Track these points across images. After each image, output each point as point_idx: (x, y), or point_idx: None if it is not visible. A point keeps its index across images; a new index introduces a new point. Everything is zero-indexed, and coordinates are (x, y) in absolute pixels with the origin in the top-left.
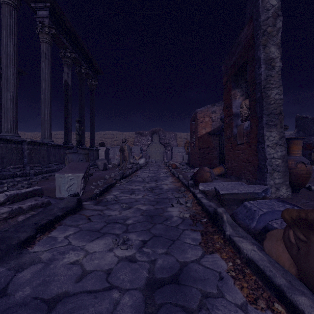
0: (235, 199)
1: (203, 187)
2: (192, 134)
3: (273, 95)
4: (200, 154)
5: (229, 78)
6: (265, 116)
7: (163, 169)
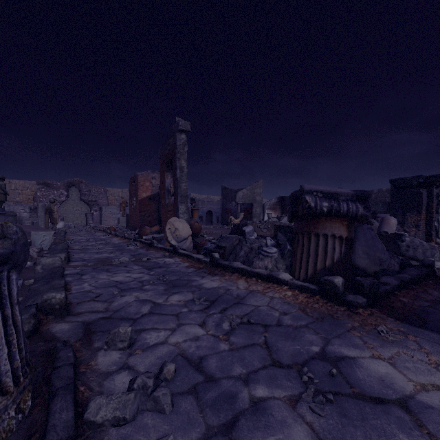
0: (162, 239)
1: (146, 237)
2: (132, 195)
3: (183, 186)
4: (141, 216)
5: (164, 163)
6: (179, 197)
7: (97, 233)
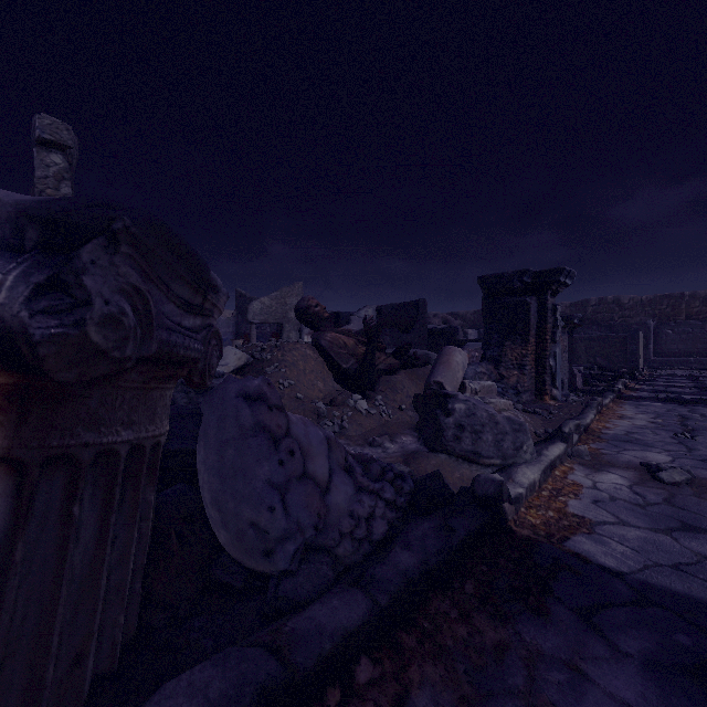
0: None
1: None
2: None
3: None
4: None
5: None
6: None
7: None
